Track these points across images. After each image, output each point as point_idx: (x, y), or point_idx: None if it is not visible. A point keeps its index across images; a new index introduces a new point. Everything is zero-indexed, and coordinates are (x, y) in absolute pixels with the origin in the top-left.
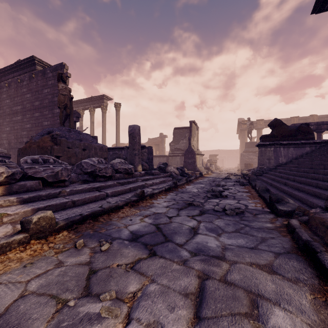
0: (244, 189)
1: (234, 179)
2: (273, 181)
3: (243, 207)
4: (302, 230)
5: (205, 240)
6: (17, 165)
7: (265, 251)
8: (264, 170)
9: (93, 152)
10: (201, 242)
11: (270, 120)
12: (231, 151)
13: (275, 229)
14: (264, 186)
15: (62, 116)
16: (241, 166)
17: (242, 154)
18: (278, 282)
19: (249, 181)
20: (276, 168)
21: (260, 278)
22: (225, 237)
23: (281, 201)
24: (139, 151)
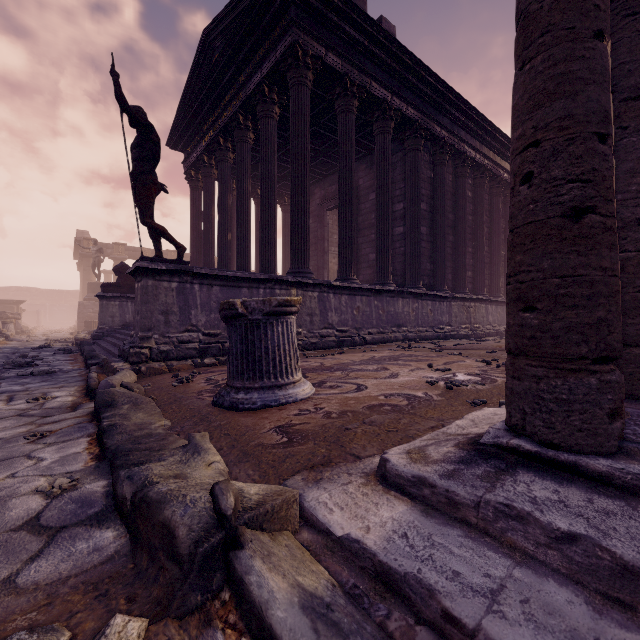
0: (69, 357)
1: (58, 347)
2: (108, 344)
3: (57, 370)
4: (95, 370)
5: (10, 388)
6: None
7: (63, 383)
8: (106, 331)
9: None
10: (6, 389)
11: (137, 248)
12: (61, 293)
13: (80, 375)
14: (92, 350)
15: None
16: (79, 325)
17: (82, 304)
18: (63, 388)
19: (80, 347)
20: (122, 328)
21: (53, 389)
22: (31, 384)
23: (95, 358)
24: None
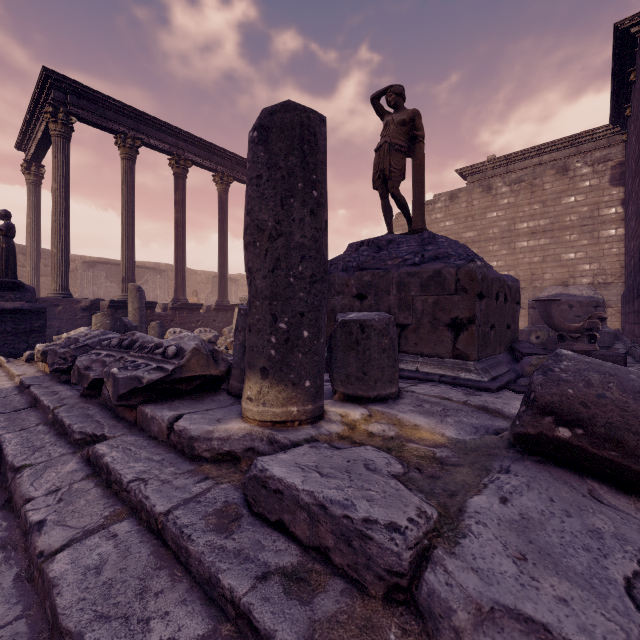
0: None
1: None
2: None
3: None
4: None
5: None
6: (67, 342)
7: None
8: None
9: (393, 303)
10: None
11: None
12: None
13: None
14: None
15: (385, 208)
16: None
17: None
18: None
19: None
20: None
21: None
22: None
23: None
24: (252, 284)
